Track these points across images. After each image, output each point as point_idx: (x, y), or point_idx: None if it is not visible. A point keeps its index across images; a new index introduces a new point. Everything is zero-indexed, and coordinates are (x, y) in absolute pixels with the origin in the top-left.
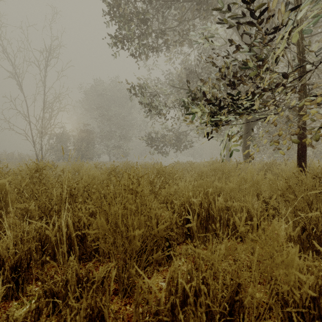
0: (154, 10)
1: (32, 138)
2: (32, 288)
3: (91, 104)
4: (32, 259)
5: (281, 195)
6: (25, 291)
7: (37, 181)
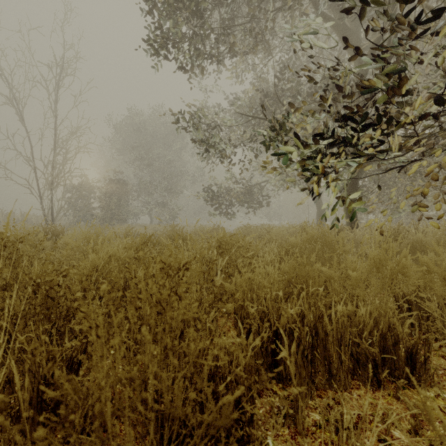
0: None
1: (39, 191)
2: None
3: (125, 143)
4: None
5: None
6: None
7: (6, 265)
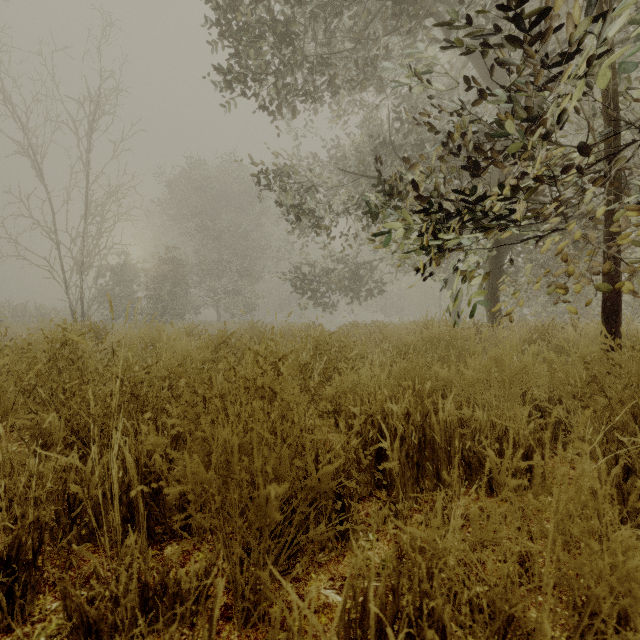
0: (307, 16)
1: (64, 275)
2: (45, 605)
3: (182, 207)
4: (44, 543)
5: (576, 397)
6: (29, 610)
7: (67, 365)
